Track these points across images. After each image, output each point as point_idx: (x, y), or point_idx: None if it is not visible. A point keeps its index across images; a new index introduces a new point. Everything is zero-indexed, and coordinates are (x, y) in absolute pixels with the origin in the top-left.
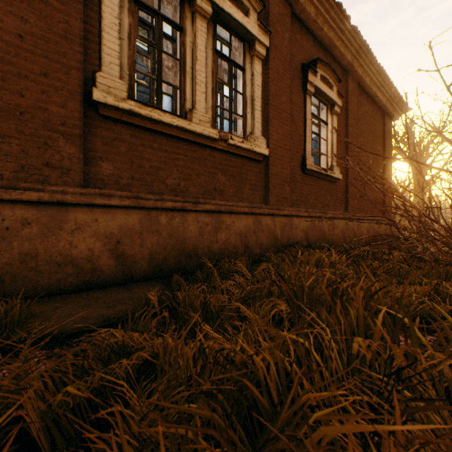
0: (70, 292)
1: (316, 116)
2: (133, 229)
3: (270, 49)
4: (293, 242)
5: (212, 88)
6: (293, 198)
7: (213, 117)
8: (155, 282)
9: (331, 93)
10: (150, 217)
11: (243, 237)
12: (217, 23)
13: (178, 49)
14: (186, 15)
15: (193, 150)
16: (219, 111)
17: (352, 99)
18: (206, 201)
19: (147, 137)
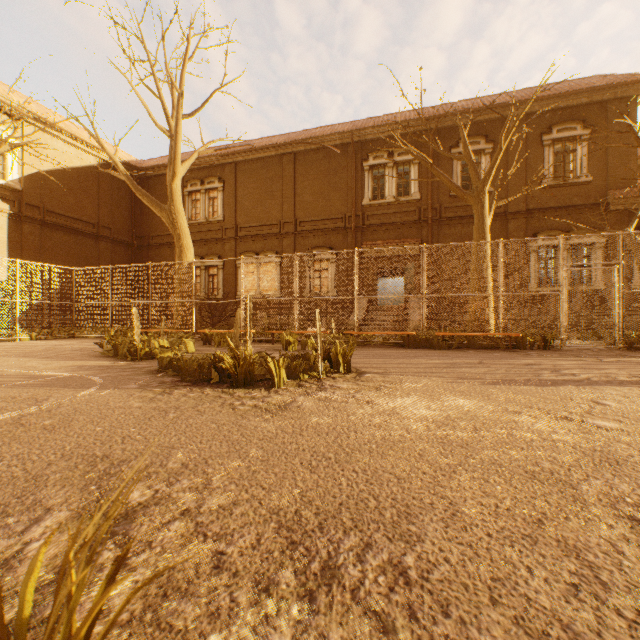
0: None
1: None
2: None
3: None
4: None
5: None
6: None
7: None
8: None
9: None
10: None
11: None
12: None
13: None
14: None
15: None
16: None
17: None
18: None
19: None
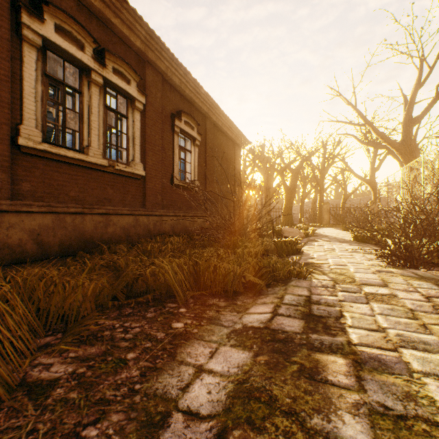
0: (7, 265)
1: (182, 147)
2: (48, 226)
3: (146, 105)
4: (163, 233)
5: (104, 131)
6: (165, 203)
7: (104, 150)
8: (65, 258)
9: (193, 132)
10: (60, 218)
11: (126, 230)
12: (107, 87)
13: (77, 102)
14: (84, 83)
15: (89, 172)
16: (109, 138)
17: (210, 135)
18: (99, 207)
19: (55, 165)
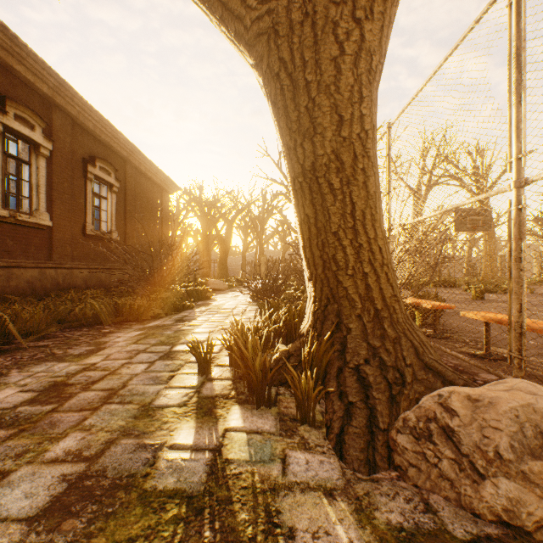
0: None
1: (97, 194)
2: None
3: (54, 151)
4: (74, 286)
5: (3, 179)
6: (75, 254)
7: (3, 199)
8: None
9: (110, 179)
10: None
11: (31, 284)
12: (7, 133)
13: None
14: None
15: None
16: None
17: (131, 181)
18: None
19: None
